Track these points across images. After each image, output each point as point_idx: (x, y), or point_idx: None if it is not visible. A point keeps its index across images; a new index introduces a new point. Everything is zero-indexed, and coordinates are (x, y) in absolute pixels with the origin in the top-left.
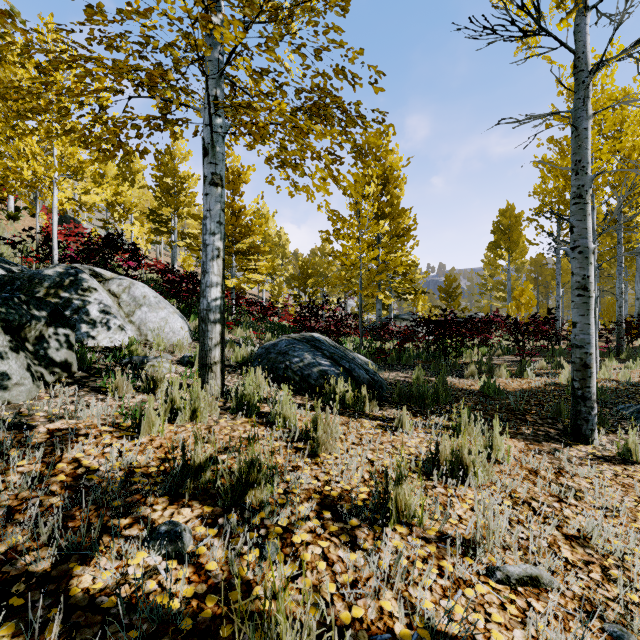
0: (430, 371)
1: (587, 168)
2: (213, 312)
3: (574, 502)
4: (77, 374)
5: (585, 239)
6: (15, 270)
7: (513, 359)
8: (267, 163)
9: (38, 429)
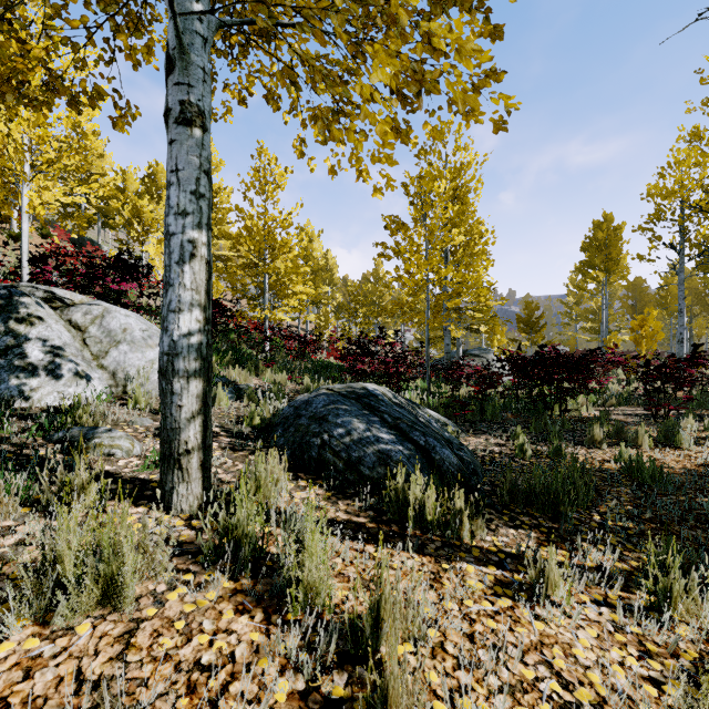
0: (530, 433)
1: None
2: (184, 358)
3: None
4: None
5: None
6: None
7: (635, 412)
8: (281, 78)
9: None
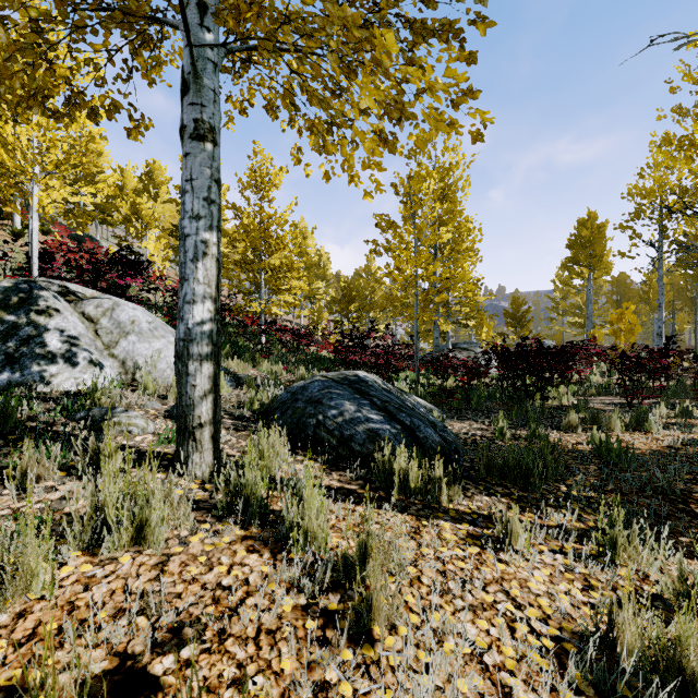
0: (512, 419)
1: None
2: (197, 344)
3: None
4: None
5: None
6: None
7: (613, 401)
8: (283, 100)
9: None
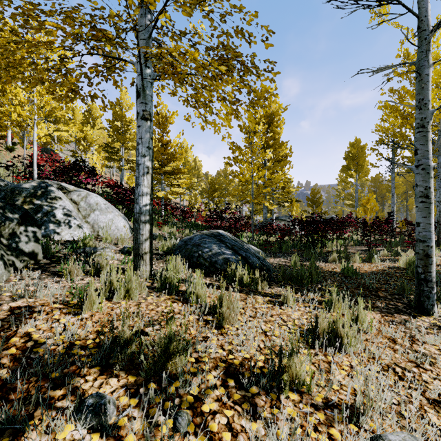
0: (303, 257)
1: (428, 104)
2: (144, 215)
3: (429, 367)
4: (42, 261)
5: (427, 159)
6: (2, 184)
7: (362, 248)
8: (184, 102)
9: (2, 307)
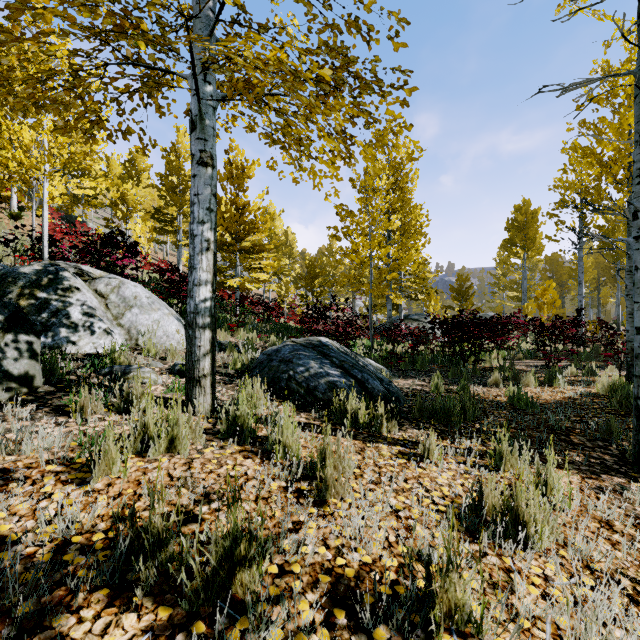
0: (448, 378)
1: None
2: (202, 315)
3: None
4: (42, 389)
5: None
6: None
7: (536, 364)
8: (265, 137)
9: None
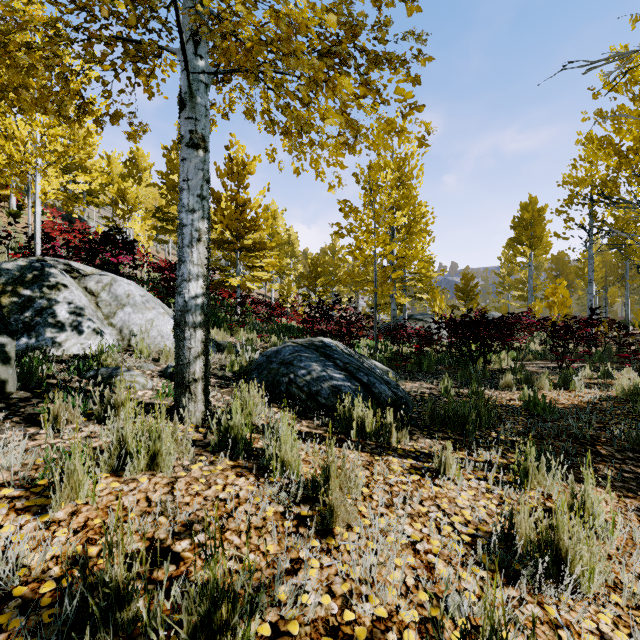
0: (457, 380)
1: None
2: (192, 314)
3: None
4: (16, 394)
5: None
6: None
7: (547, 365)
8: (262, 116)
9: None
